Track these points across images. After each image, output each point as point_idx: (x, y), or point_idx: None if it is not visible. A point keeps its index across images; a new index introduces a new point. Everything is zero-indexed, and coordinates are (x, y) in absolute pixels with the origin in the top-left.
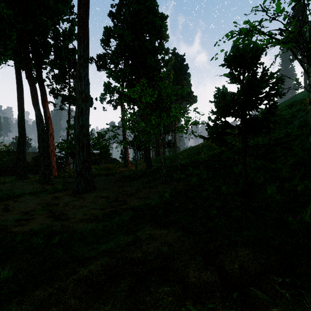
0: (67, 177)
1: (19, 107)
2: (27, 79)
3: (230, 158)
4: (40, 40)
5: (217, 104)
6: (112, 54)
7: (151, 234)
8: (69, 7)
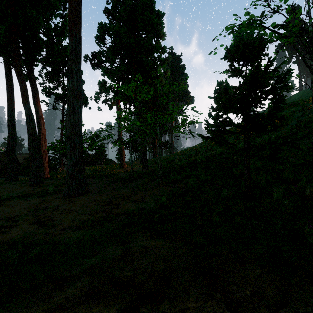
0: (60, 178)
1: (9, 105)
2: (16, 76)
3: (228, 158)
4: (31, 35)
5: (218, 99)
6: (108, 51)
7: (145, 245)
8: (63, 2)
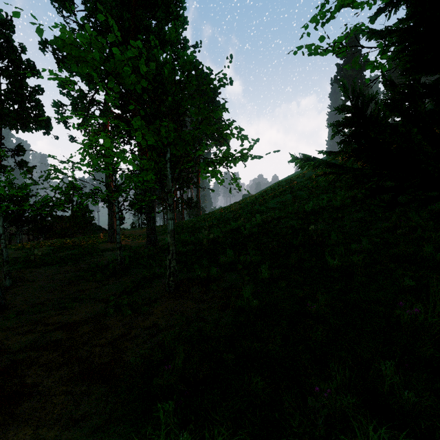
0: None
1: None
2: None
3: (293, 228)
4: None
5: None
6: (80, 29)
7: None
8: None
